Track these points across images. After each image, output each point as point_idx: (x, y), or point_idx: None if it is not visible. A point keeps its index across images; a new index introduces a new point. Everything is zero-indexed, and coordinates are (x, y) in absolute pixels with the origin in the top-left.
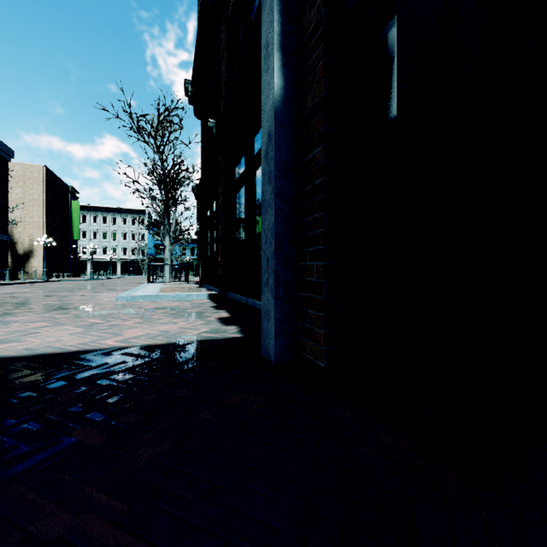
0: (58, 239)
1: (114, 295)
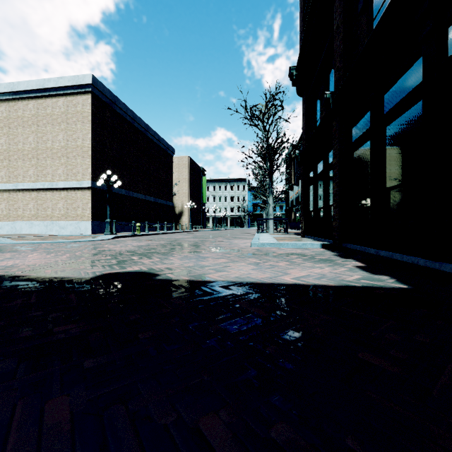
0: (195, 203)
1: (243, 242)
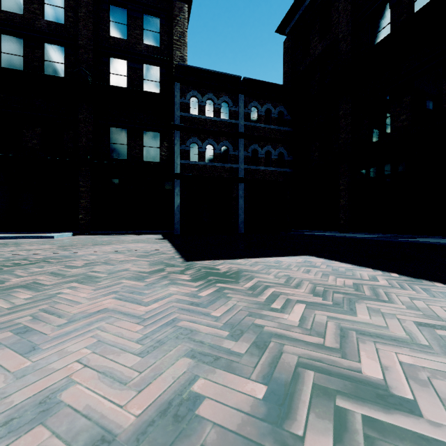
0: None
1: None
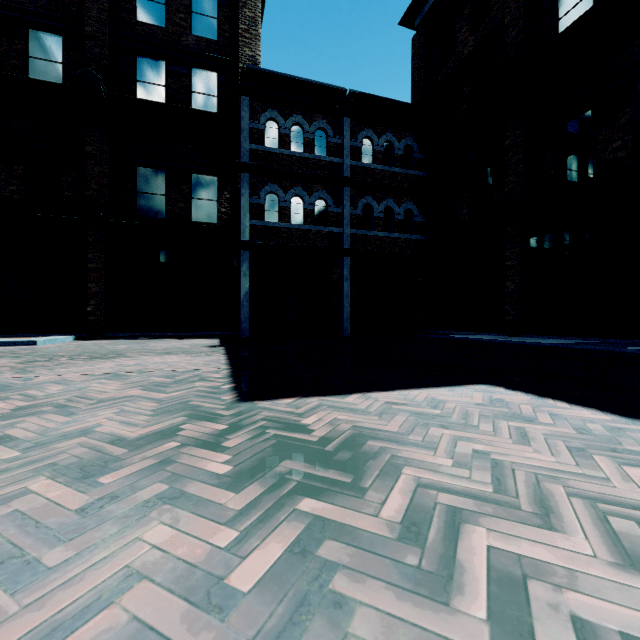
0: None
1: None
